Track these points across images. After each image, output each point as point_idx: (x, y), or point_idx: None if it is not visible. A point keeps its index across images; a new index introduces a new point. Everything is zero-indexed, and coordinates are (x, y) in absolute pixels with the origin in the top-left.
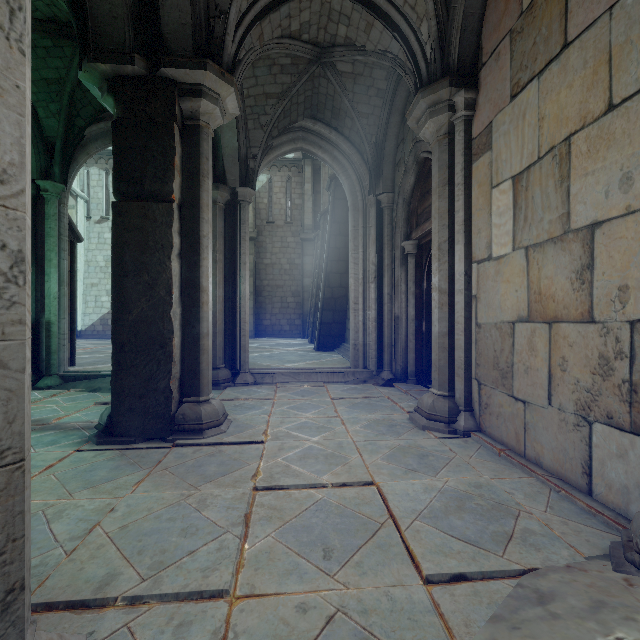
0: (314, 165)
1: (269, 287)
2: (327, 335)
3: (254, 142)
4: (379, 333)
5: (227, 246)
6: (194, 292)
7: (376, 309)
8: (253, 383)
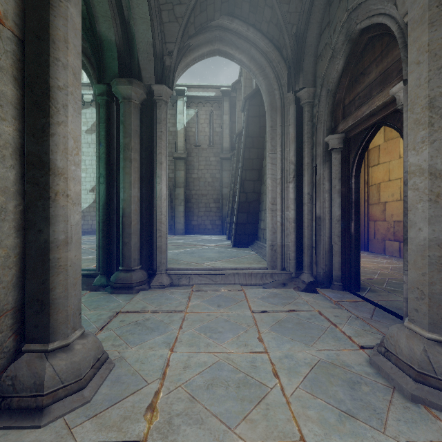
0: (231, 101)
1: (196, 195)
2: (242, 234)
3: (169, 37)
4: (297, 234)
5: (144, 147)
6: (40, 175)
7: (295, 209)
8: (169, 285)
